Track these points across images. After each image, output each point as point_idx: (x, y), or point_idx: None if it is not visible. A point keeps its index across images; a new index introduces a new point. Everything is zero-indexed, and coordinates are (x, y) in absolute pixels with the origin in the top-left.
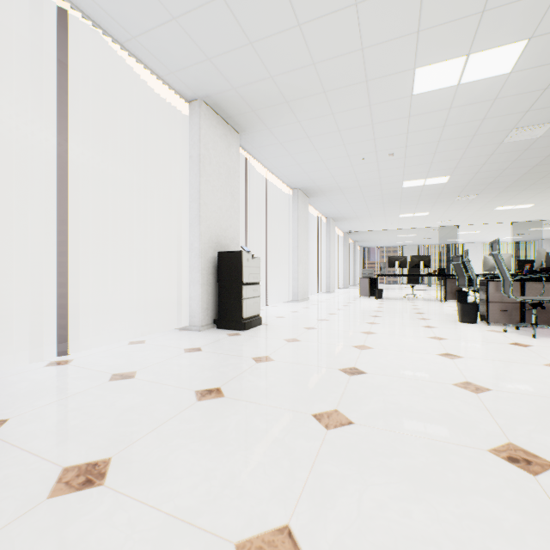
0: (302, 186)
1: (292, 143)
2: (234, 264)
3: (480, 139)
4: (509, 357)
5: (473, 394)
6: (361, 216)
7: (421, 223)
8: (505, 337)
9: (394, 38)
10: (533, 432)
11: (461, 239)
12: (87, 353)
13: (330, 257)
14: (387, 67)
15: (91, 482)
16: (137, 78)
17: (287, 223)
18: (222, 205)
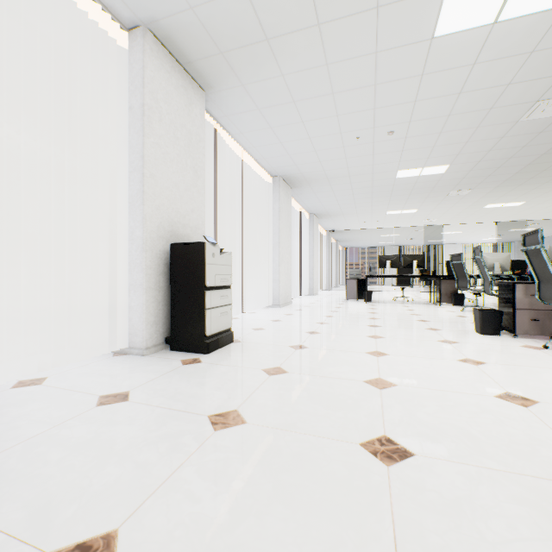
0: (284, 172)
1: (274, 111)
2: (193, 260)
3: (496, 115)
4: None
5: None
6: (346, 212)
7: (407, 222)
8: None
9: None
10: None
11: (442, 239)
12: None
13: (313, 256)
14: None
15: None
16: None
17: (267, 216)
18: (179, 181)
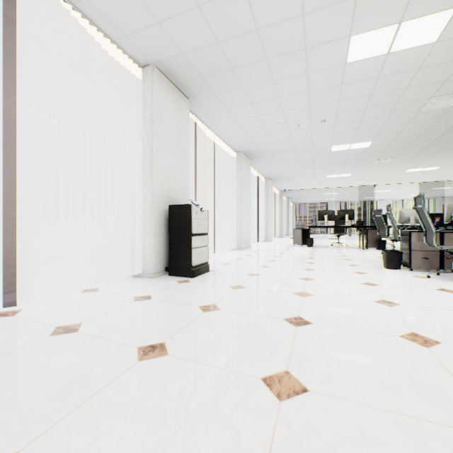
0: (244, 149)
1: (237, 109)
2: (184, 216)
3: (402, 107)
4: (442, 304)
5: (423, 348)
6: (294, 176)
7: (344, 183)
8: (430, 282)
9: (333, 3)
10: None
11: (375, 196)
12: (38, 302)
13: (268, 211)
14: (325, 34)
15: None
16: (91, 42)
17: (232, 182)
18: (173, 163)
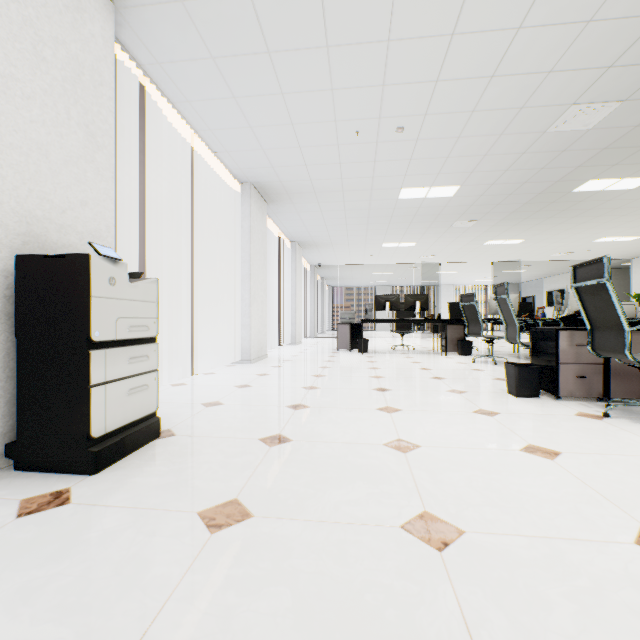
0: (257, 178)
1: (237, 66)
2: (64, 289)
3: (525, 119)
4: None
5: None
6: (336, 242)
7: (403, 258)
8: (631, 433)
9: None
10: None
11: (436, 280)
12: None
13: (296, 295)
14: None
15: None
16: None
17: (233, 238)
18: (48, 142)
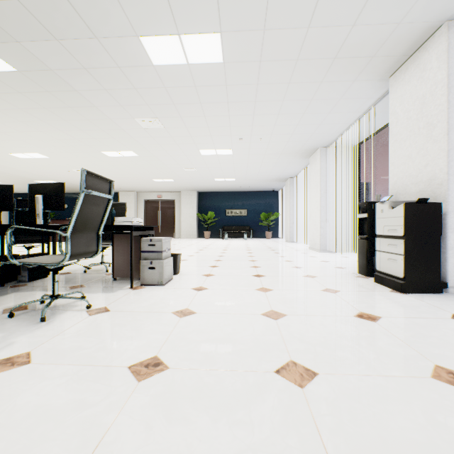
0: None
1: None
2: None
3: None
4: None
5: None
6: None
7: None
8: None
9: None
10: (96, 402)
11: None
12: None
13: None
14: None
15: (359, 316)
16: None
17: None
18: None
